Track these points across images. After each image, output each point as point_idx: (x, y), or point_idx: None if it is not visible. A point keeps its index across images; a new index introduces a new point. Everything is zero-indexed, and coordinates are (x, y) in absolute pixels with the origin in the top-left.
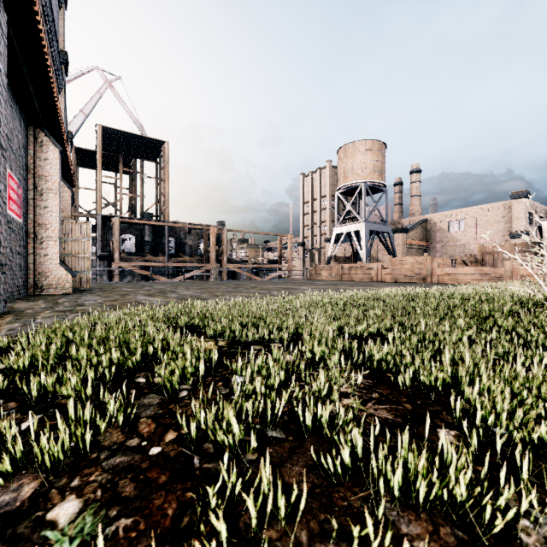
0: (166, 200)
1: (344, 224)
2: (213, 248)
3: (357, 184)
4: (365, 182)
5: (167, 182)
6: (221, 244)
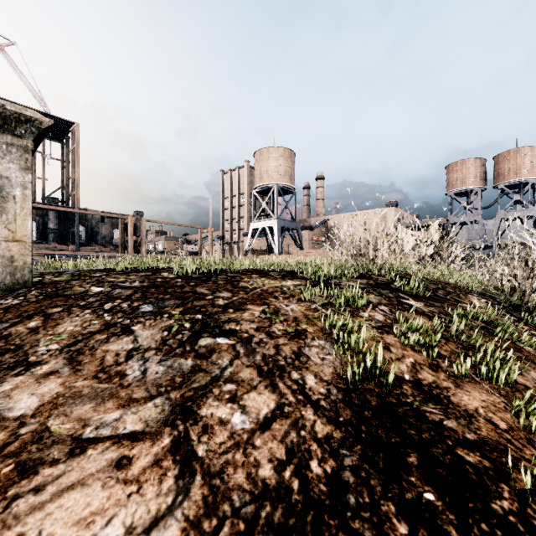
0: (76, 185)
1: (260, 220)
2: (131, 237)
3: (271, 185)
4: (278, 184)
5: (78, 166)
6: (139, 234)
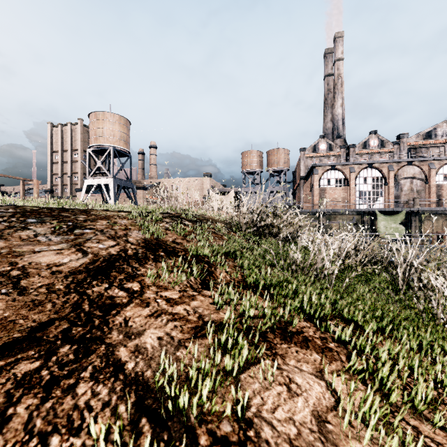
0: None
1: (96, 177)
2: None
3: (107, 146)
4: (114, 146)
5: None
6: None
